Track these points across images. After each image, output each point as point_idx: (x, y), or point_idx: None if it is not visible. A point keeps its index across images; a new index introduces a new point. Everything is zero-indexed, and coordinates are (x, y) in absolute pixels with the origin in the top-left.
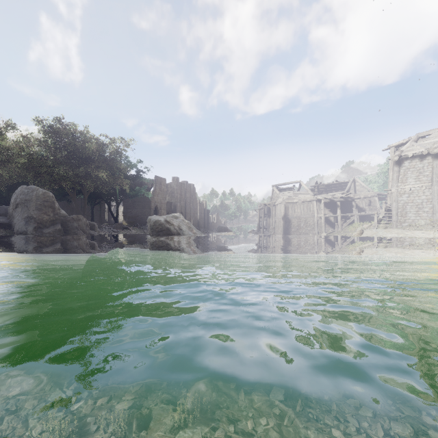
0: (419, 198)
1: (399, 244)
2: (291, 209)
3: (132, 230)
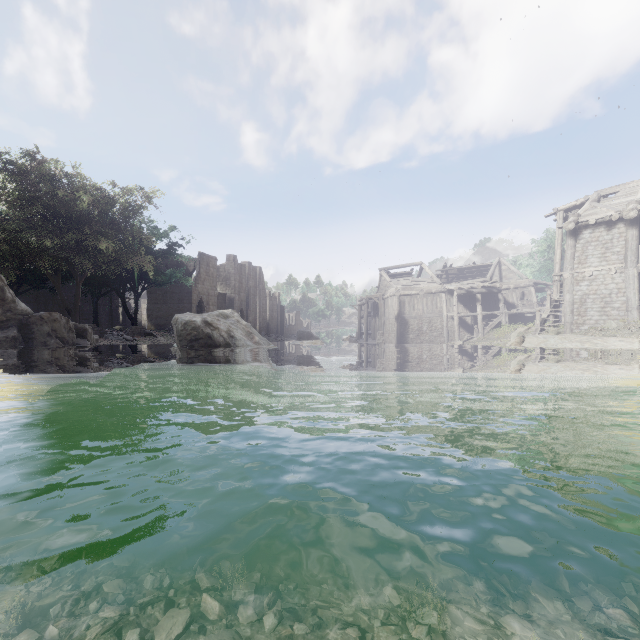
0: (606, 288)
1: (592, 360)
2: (408, 304)
3: (159, 338)
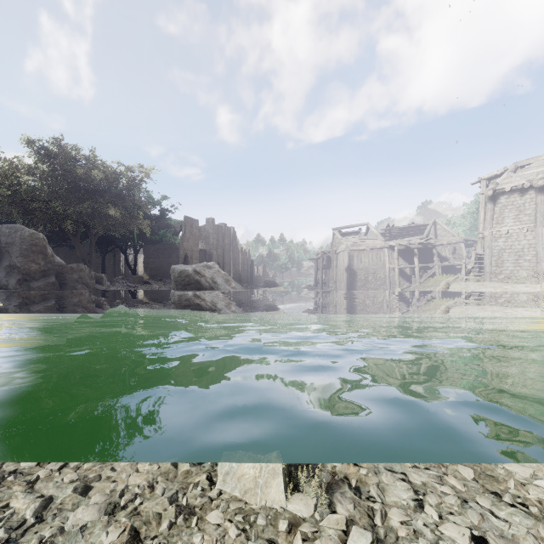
0: (519, 243)
1: (498, 301)
2: (356, 258)
3: (154, 285)
